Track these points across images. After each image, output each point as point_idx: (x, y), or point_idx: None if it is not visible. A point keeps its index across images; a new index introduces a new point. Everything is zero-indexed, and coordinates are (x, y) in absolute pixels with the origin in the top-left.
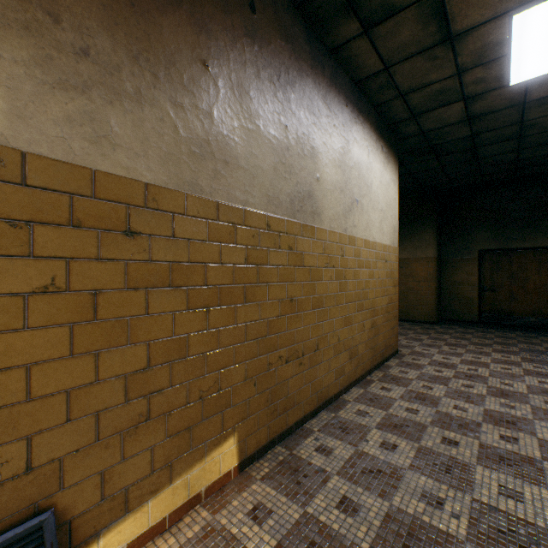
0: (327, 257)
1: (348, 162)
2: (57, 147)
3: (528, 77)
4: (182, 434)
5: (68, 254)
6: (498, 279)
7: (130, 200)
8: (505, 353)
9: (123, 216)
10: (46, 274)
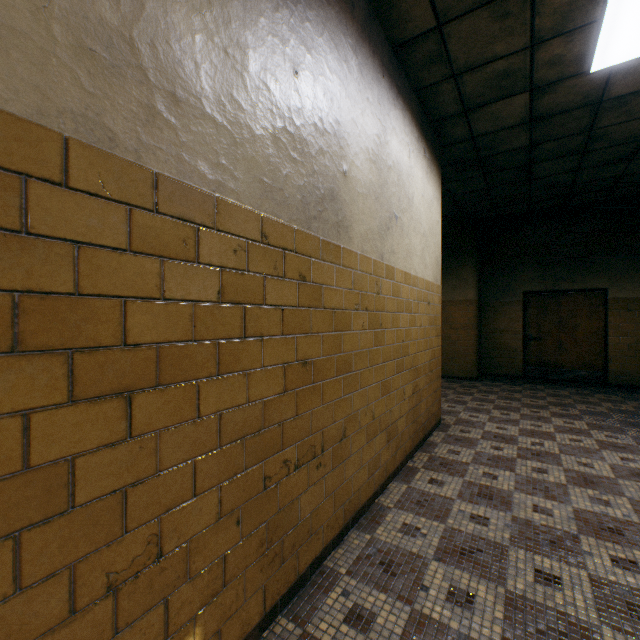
0: (358, 294)
1: (386, 159)
2: None
3: (615, 61)
4: None
5: None
6: (545, 326)
7: None
8: (566, 417)
9: None
10: None
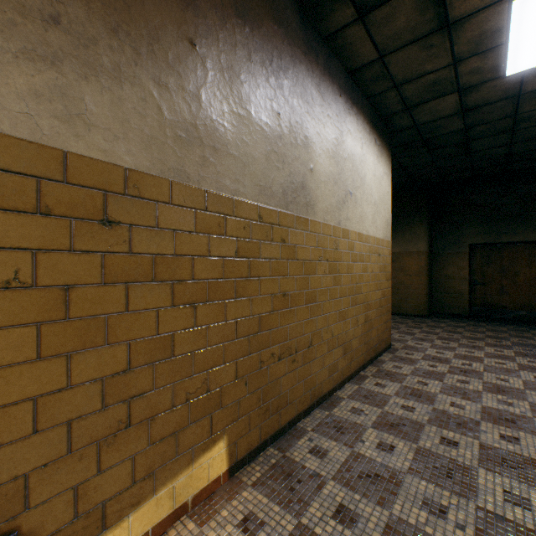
0: (321, 250)
1: (342, 153)
2: (22, 124)
3: (525, 67)
4: (167, 440)
5: (35, 245)
6: (489, 273)
7: (108, 186)
8: (498, 347)
9: (100, 203)
10: (8, 267)
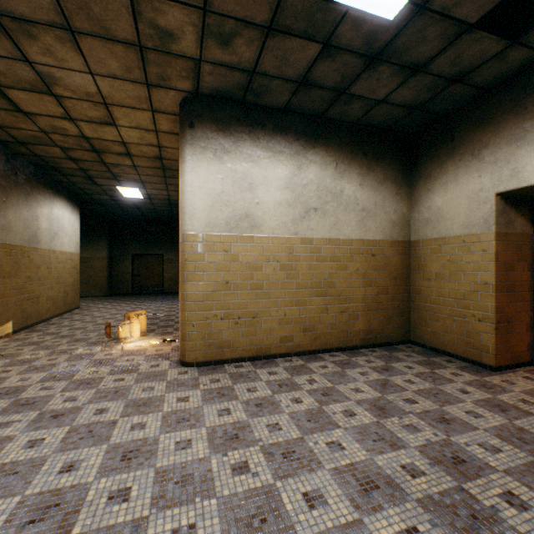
0: (44, 260)
1: (53, 217)
2: None
3: (131, 197)
4: None
5: None
6: (142, 270)
7: None
8: (134, 301)
9: None
10: None
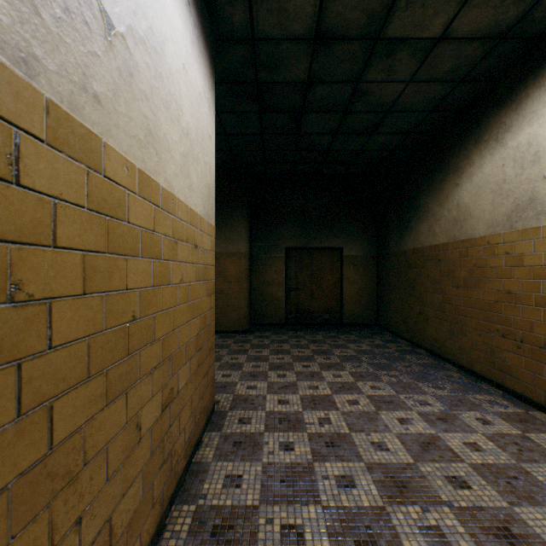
0: None
1: None
2: None
3: None
4: None
5: None
6: (302, 278)
7: None
8: (333, 368)
9: None
10: None
